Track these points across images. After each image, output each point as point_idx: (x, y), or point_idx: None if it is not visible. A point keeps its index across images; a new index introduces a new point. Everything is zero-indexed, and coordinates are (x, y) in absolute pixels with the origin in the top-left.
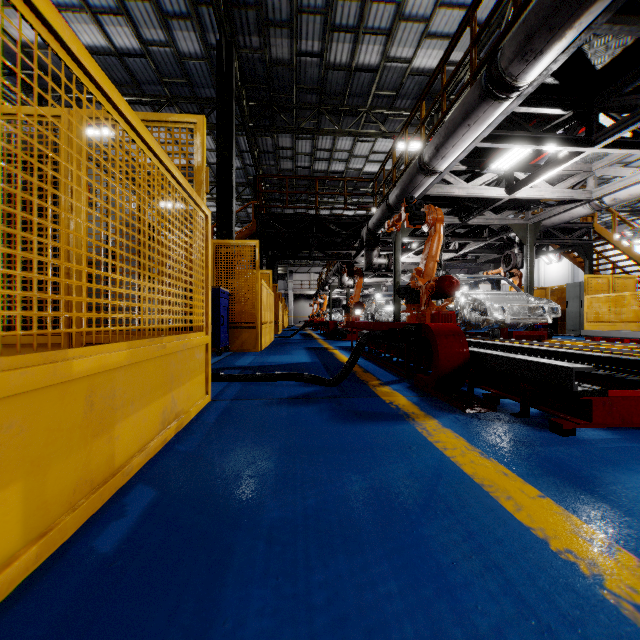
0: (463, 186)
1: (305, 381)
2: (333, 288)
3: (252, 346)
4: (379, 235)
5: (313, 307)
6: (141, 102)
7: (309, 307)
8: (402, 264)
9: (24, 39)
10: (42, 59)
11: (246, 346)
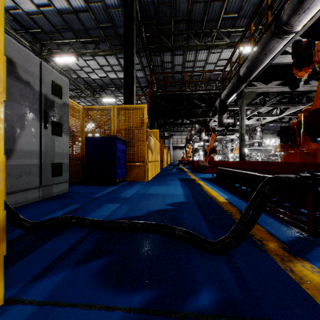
0: None
1: (177, 238)
2: (194, 142)
3: (142, 177)
4: (227, 104)
5: (183, 153)
6: (90, 42)
7: (181, 153)
8: (238, 126)
9: (28, 10)
10: (39, 22)
11: (138, 177)
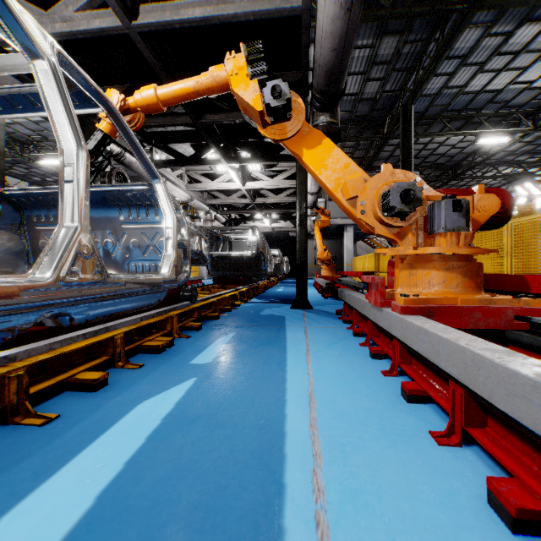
0: None
1: None
2: None
3: None
4: None
5: None
6: None
7: None
8: None
9: None
10: None
11: None
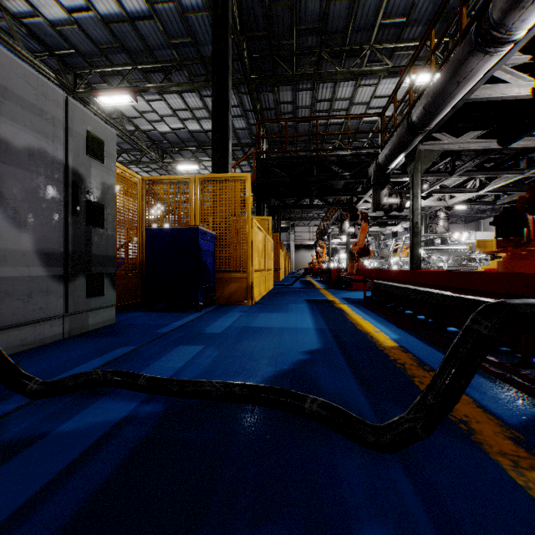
0: (525, 83)
1: (307, 417)
2: (332, 237)
3: (242, 298)
4: (389, 172)
5: (312, 256)
6: (155, 70)
7: (309, 256)
8: (405, 210)
9: (54, 18)
10: (71, 37)
11: (235, 298)
